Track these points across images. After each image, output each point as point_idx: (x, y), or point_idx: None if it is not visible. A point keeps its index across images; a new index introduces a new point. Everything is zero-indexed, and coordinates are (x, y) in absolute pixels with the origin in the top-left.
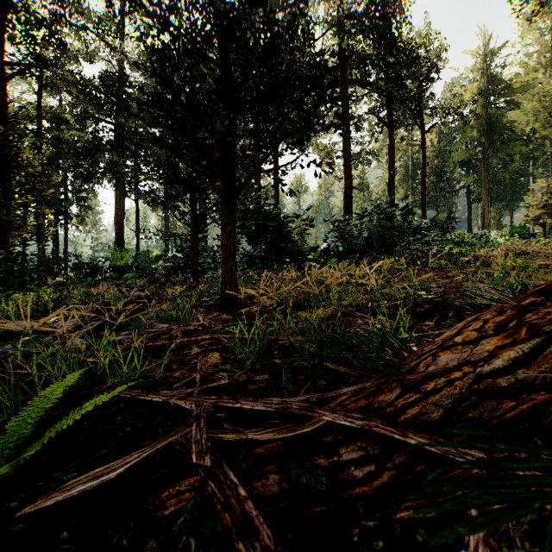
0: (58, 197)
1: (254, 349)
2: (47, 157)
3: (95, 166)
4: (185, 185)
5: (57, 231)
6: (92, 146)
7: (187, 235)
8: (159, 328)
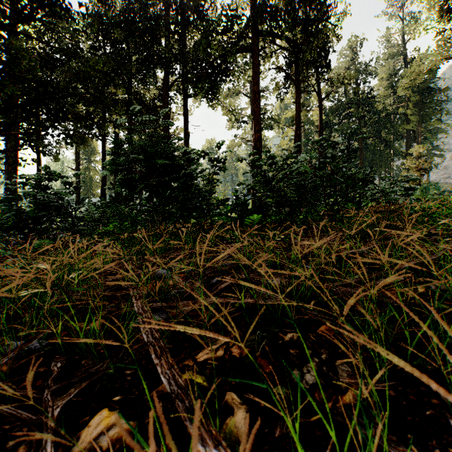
0: None
1: None
2: None
3: None
4: None
5: None
6: None
7: (38, 176)
8: None
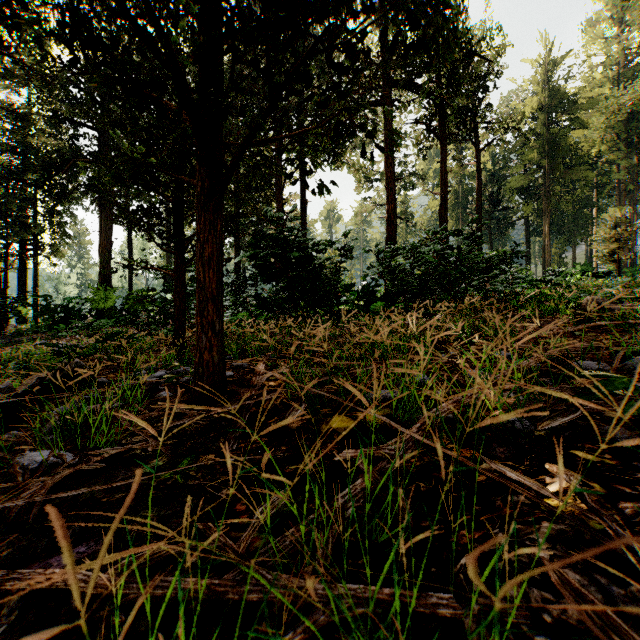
0: (26, 222)
1: (186, 633)
2: (11, 170)
3: (71, 181)
4: (139, 178)
5: (25, 265)
6: (68, 156)
7: None
8: (24, 463)
